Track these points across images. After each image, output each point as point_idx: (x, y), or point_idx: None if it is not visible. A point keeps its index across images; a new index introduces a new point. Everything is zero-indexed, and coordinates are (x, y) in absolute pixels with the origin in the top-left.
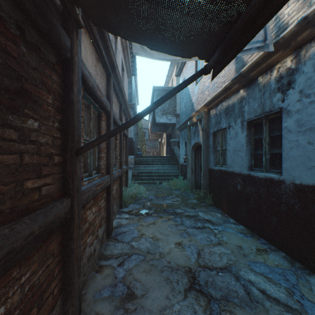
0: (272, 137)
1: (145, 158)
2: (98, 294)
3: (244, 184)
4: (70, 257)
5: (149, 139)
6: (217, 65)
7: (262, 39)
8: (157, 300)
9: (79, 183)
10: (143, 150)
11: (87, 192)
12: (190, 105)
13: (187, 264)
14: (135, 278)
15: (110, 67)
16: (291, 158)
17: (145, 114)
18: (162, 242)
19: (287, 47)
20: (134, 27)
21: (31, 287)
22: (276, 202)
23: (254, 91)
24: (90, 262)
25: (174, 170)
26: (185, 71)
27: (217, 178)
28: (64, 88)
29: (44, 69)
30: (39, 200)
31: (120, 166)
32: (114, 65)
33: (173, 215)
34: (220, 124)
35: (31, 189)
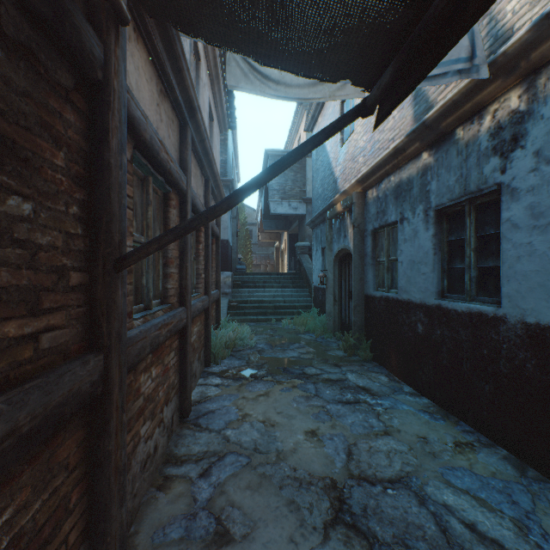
0: (483, 238)
1: (251, 276)
2: (160, 533)
3: (430, 323)
4: (103, 468)
5: (258, 243)
6: (388, 96)
7: (467, 56)
8: (272, 546)
9: (123, 324)
10: (249, 263)
11: (140, 341)
12: (330, 181)
13: (328, 472)
14: (231, 501)
15: (185, 108)
16: (519, 276)
17: (250, 192)
18: (281, 430)
19: (512, 73)
20: (226, 19)
21: (16, 538)
22: (491, 357)
23: (449, 155)
24: (146, 470)
25: (302, 297)
26: (322, 121)
27: (380, 313)
28: (92, 139)
29: (45, 98)
30: (35, 360)
31: (205, 291)
32: (193, 106)
33: (300, 380)
34: (386, 215)
35: (16, 339)
